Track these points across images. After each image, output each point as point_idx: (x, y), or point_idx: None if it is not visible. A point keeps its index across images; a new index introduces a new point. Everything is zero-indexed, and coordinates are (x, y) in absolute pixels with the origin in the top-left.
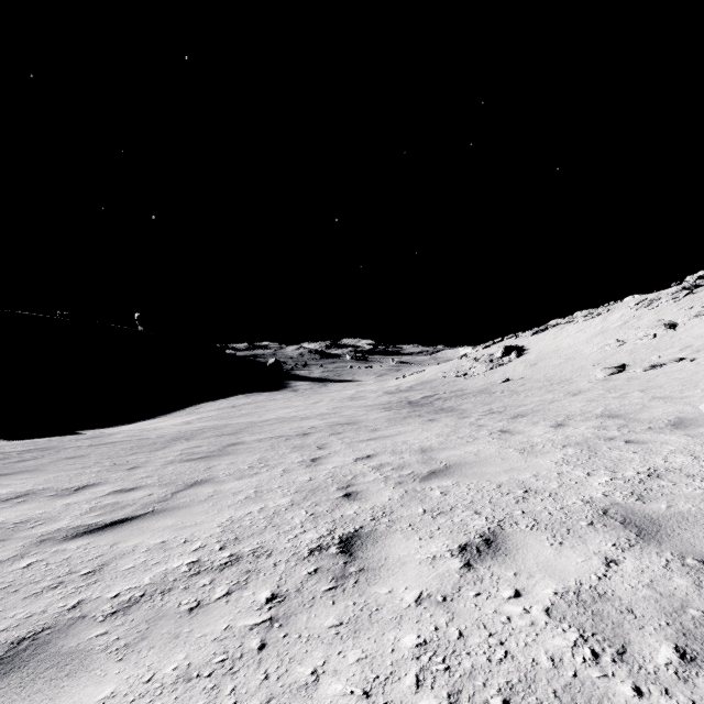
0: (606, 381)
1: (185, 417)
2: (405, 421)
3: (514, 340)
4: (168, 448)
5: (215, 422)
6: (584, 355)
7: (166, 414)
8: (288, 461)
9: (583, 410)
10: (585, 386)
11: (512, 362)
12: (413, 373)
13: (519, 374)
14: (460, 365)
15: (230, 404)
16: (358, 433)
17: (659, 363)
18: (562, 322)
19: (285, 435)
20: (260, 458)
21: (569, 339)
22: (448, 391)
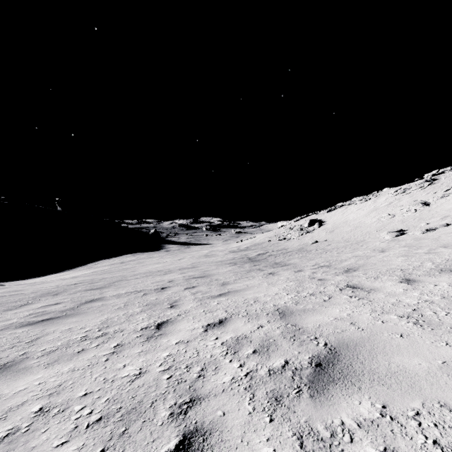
0: (396, 241)
1: (85, 271)
2: (249, 275)
3: (314, 216)
4: (27, 305)
5: (95, 276)
6: (367, 224)
7: (72, 268)
8: (131, 327)
9: (412, 265)
10: (382, 245)
11: (316, 230)
12: (248, 238)
13: (323, 238)
14: (280, 233)
15: (120, 260)
16: (210, 287)
17: (432, 227)
18: (346, 204)
19: (145, 289)
20: (104, 320)
21: (353, 214)
22: (275, 249)
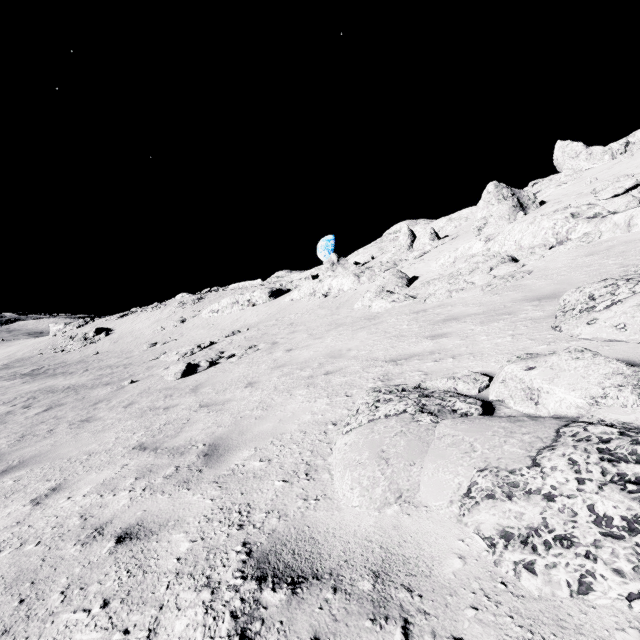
0: (145, 351)
1: None
2: (38, 381)
3: (104, 322)
4: None
5: None
6: (145, 336)
7: None
8: None
9: (124, 364)
10: (136, 354)
11: (102, 340)
12: None
13: (106, 348)
14: (57, 343)
15: None
16: (15, 388)
17: (167, 342)
18: (139, 311)
19: None
20: None
21: (140, 324)
22: (52, 364)
